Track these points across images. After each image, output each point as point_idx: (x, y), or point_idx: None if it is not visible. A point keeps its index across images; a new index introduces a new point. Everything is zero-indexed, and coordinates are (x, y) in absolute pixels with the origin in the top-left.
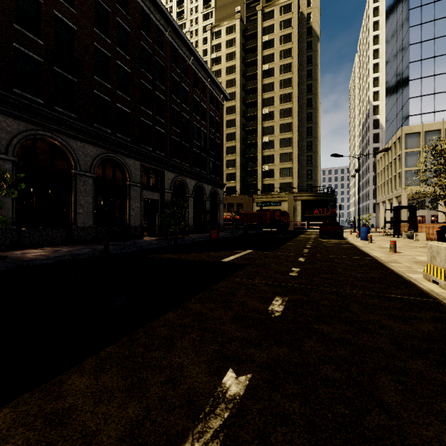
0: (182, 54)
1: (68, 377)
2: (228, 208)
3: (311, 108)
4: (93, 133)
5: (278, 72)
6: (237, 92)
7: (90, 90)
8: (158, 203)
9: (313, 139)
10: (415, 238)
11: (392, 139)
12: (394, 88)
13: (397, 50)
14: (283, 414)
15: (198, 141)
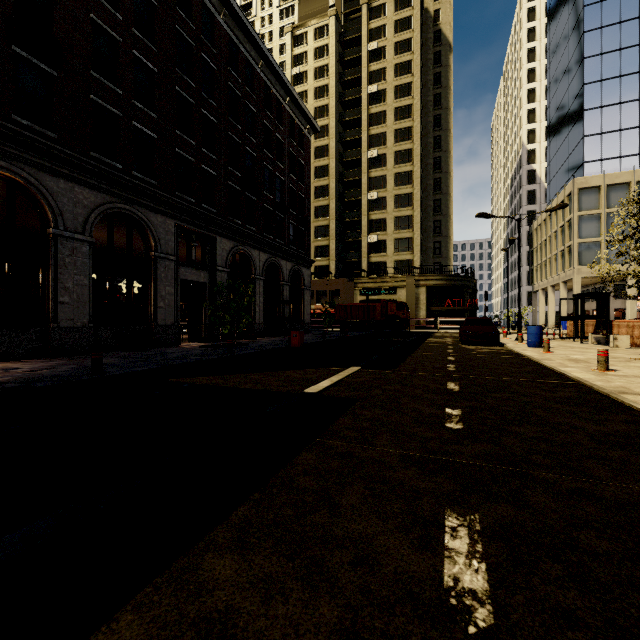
0: (246, 53)
1: None
2: (318, 297)
3: (439, 150)
4: (88, 167)
5: (392, 95)
6: (331, 125)
7: (84, 95)
8: (206, 289)
9: (444, 196)
10: (613, 344)
11: (558, 197)
12: (560, 122)
13: (565, 67)
14: None
15: (272, 193)
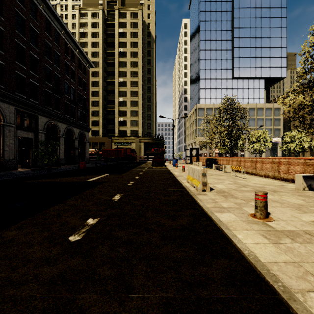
0: (55, 26)
1: (3, 233)
2: (93, 145)
3: (150, 84)
4: None
5: (129, 55)
6: (100, 62)
7: None
8: (32, 141)
9: (151, 104)
10: (198, 165)
11: (192, 110)
12: (194, 81)
13: (195, 60)
14: (110, 224)
15: (69, 95)
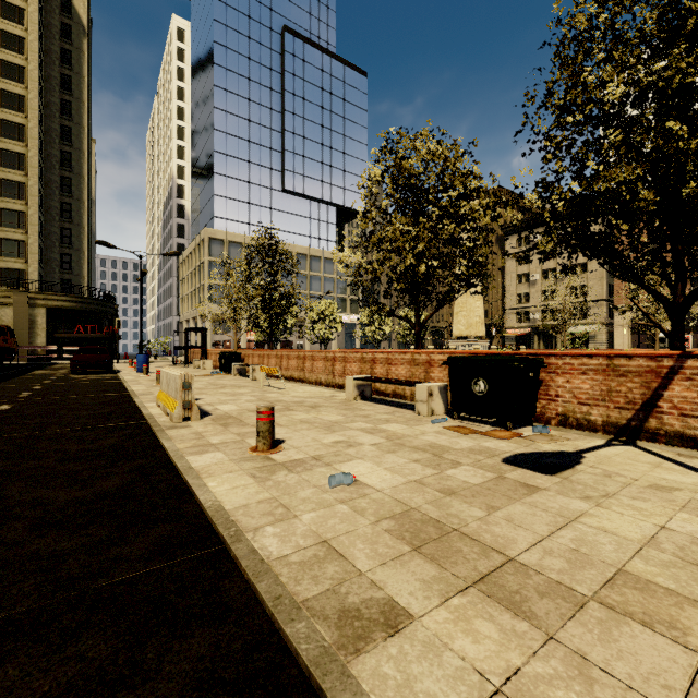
0: None
1: None
2: None
3: (70, 145)
4: None
5: None
6: None
7: None
8: None
9: (76, 202)
10: (203, 367)
11: (197, 240)
12: (200, 173)
13: (203, 126)
14: None
15: None
